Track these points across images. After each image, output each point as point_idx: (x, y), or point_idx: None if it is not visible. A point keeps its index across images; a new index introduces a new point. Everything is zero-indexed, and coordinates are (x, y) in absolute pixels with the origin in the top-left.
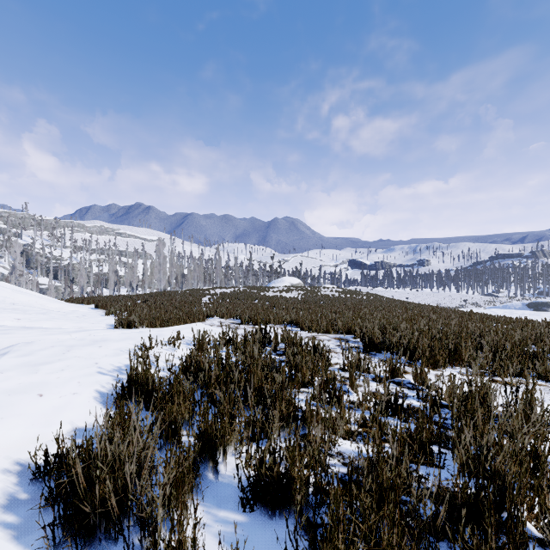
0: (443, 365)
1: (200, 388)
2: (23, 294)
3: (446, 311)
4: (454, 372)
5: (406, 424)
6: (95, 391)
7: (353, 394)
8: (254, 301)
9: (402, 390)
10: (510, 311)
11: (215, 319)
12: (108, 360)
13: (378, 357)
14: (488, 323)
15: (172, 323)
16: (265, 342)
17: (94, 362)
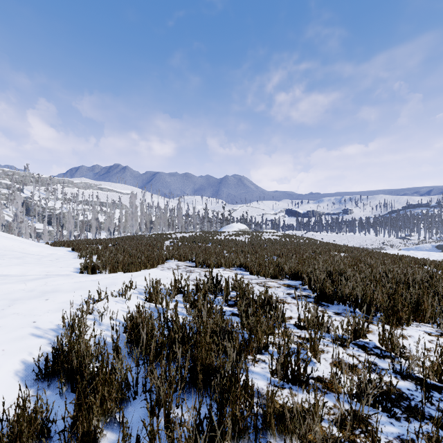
0: (406, 322)
1: (135, 367)
2: (8, 239)
3: (375, 254)
4: (419, 331)
5: (396, 423)
6: (20, 362)
7: (317, 365)
8: (208, 244)
9: (387, 375)
10: (427, 253)
11: (173, 261)
12: (49, 317)
13: (340, 318)
14: (426, 269)
15: (132, 268)
16: (217, 292)
17: (33, 320)
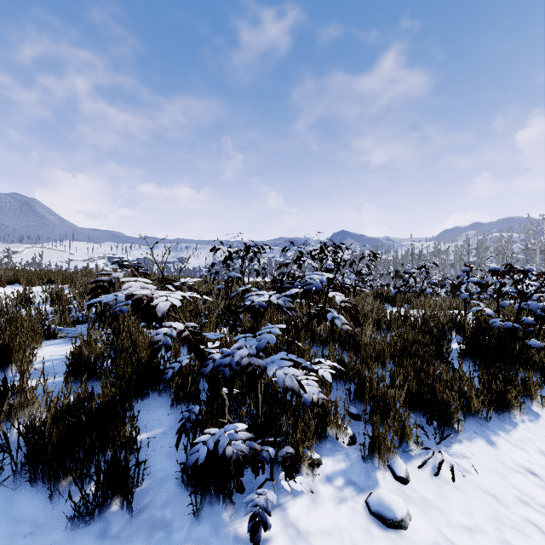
0: None
1: None
2: None
3: None
4: None
5: None
6: None
7: None
8: None
9: None
10: None
11: None
12: None
13: None
14: None
15: None
16: None
17: None
